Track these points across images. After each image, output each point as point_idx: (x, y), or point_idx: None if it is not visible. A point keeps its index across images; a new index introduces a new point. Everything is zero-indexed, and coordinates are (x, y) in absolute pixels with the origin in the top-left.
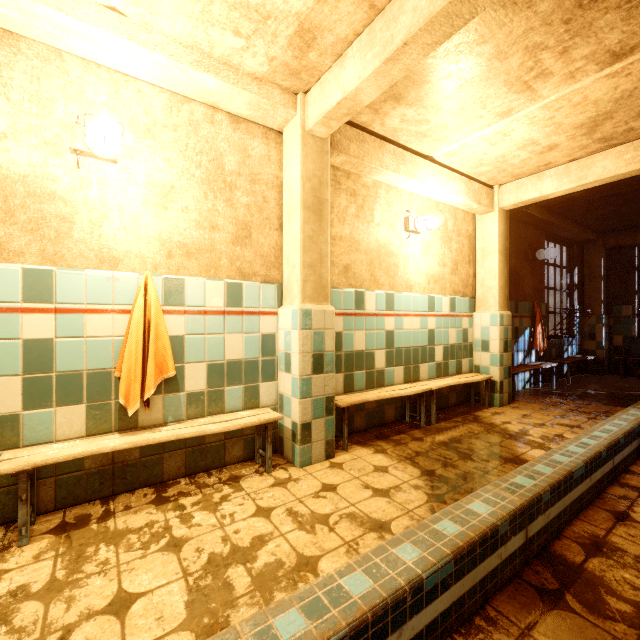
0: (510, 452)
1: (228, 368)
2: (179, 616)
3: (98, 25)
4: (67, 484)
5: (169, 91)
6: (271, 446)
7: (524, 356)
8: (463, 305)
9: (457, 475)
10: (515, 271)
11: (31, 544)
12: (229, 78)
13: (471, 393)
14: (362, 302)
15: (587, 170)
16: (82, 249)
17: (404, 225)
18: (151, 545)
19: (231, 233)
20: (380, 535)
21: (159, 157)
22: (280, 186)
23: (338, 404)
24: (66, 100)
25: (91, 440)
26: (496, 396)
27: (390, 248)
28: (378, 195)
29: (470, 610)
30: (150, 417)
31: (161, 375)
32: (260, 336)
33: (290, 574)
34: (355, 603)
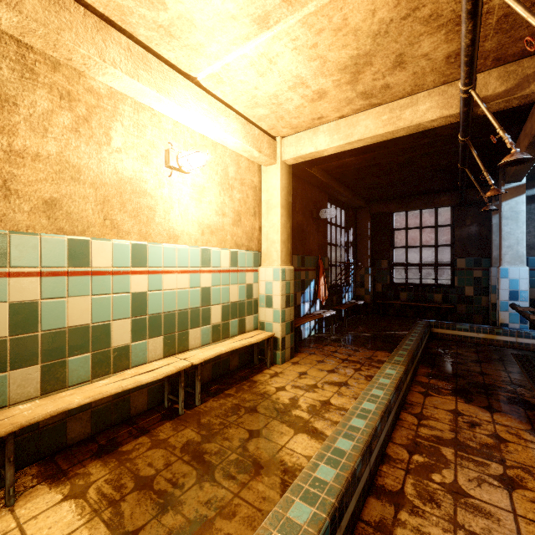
0: (268, 448)
1: None
2: None
3: None
4: None
5: None
6: None
7: (310, 306)
8: (247, 259)
9: None
10: (302, 227)
11: None
12: None
13: (255, 352)
14: (85, 255)
15: (353, 128)
16: None
17: (164, 159)
18: None
19: None
20: None
21: None
22: None
23: None
24: None
25: None
26: (278, 353)
27: (141, 185)
28: (119, 111)
29: None
30: None
31: None
32: None
33: None
34: None
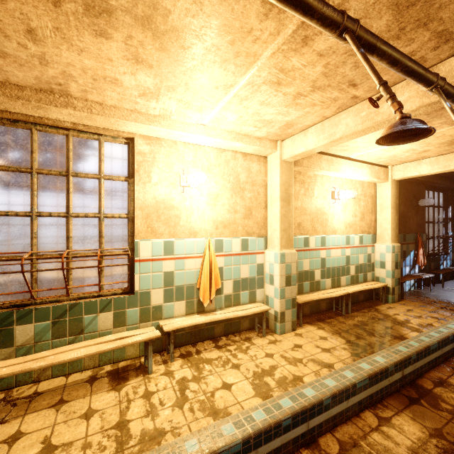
0: (397, 333)
1: (242, 282)
2: (252, 392)
3: (196, 133)
4: (178, 336)
5: (216, 148)
6: (265, 323)
7: (410, 269)
8: (368, 239)
9: (366, 344)
10: (403, 214)
11: (175, 361)
12: (247, 141)
13: (373, 294)
14: (307, 243)
15: (450, 162)
16: (183, 229)
17: (331, 196)
18: (225, 366)
19: (243, 213)
20: (329, 369)
21: (212, 181)
22: (265, 185)
23: (297, 301)
24: (178, 162)
25: (189, 317)
26: (390, 296)
27: (323, 210)
28: (316, 180)
29: (375, 400)
30: (209, 306)
31: (215, 287)
32: (256, 265)
33: (292, 382)
34: (331, 388)
